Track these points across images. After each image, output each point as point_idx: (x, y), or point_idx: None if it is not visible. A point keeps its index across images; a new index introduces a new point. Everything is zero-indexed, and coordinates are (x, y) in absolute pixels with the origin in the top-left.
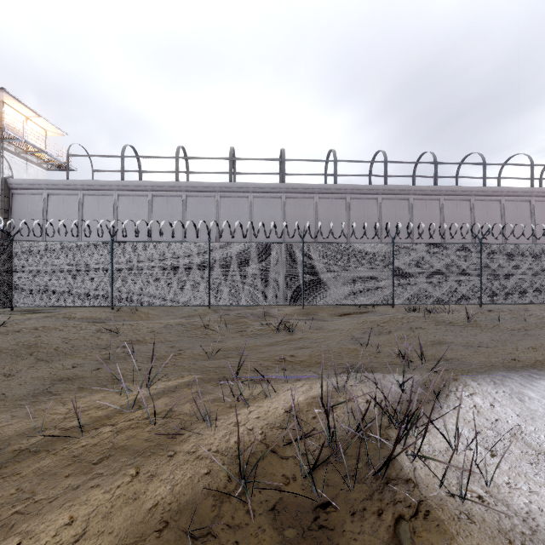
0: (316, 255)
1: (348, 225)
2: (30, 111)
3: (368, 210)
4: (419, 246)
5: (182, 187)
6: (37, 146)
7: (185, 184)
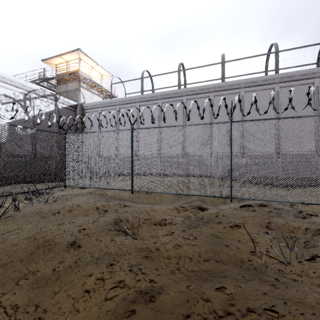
0: None
1: None
2: (93, 62)
3: None
4: None
5: (183, 93)
6: (96, 82)
7: (185, 90)
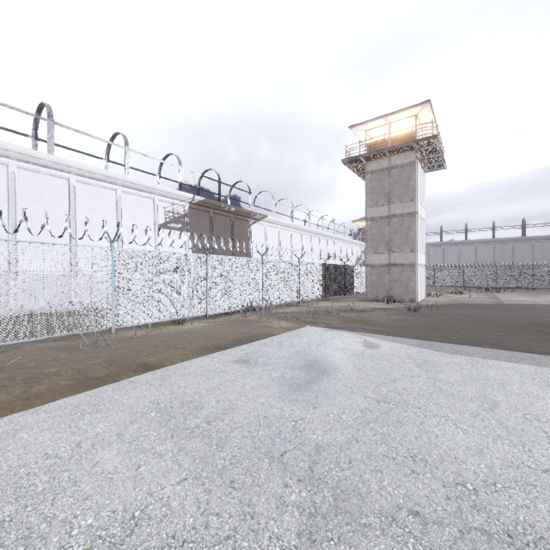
0: (501, 272)
1: (533, 255)
2: None
3: (546, 247)
4: (545, 269)
5: (443, 244)
6: None
7: (444, 242)
